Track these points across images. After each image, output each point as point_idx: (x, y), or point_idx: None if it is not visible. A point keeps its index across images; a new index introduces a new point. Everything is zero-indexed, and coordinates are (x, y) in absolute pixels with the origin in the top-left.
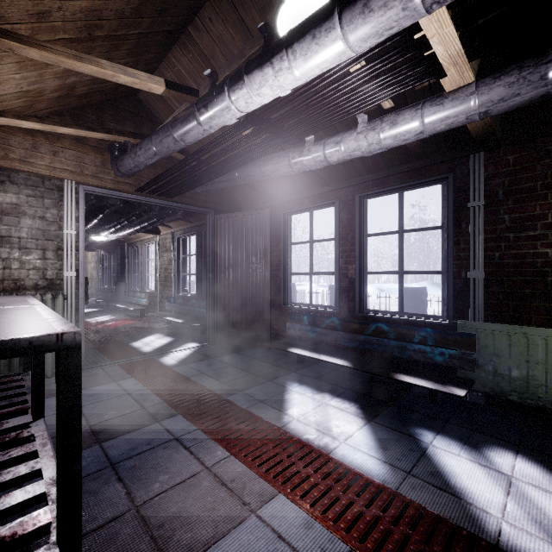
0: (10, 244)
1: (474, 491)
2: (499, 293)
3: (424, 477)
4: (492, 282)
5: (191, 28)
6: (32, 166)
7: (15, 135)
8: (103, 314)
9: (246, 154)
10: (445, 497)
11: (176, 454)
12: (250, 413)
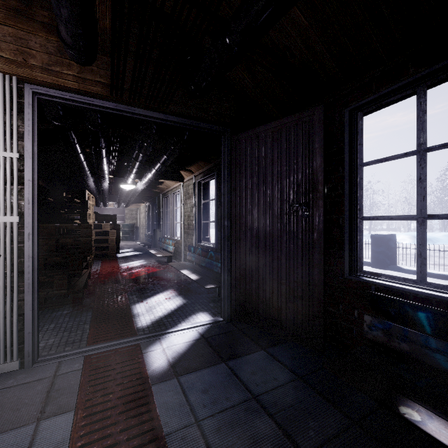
0: None
1: None
2: None
3: None
4: None
5: None
6: None
7: None
8: (139, 258)
9: None
10: None
11: None
12: None
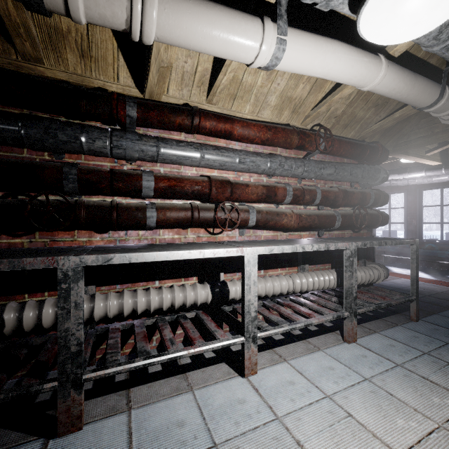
0: None
1: None
2: None
3: (448, 280)
4: None
5: None
6: None
7: None
8: None
9: None
10: None
11: None
12: None
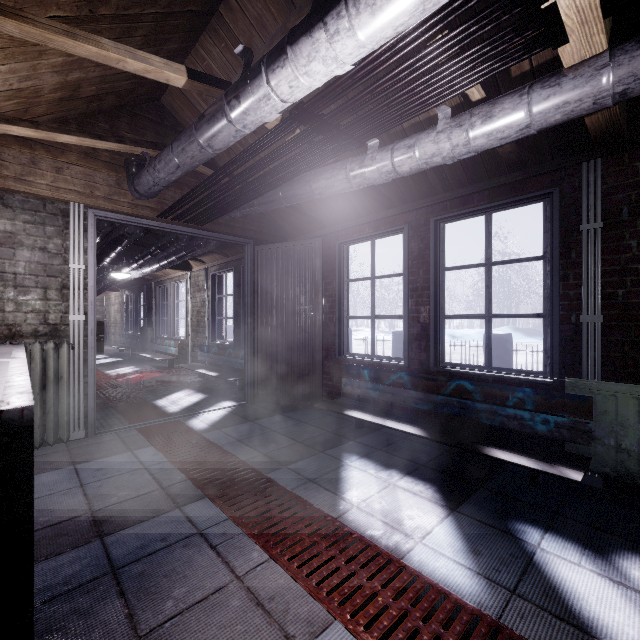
0: (4, 281)
1: (610, 623)
2: (624, 343)
3: (536, 599)
4: (614, 328)
5: (222, 8)
6: (30, 186)
7: (8, 148)
8: (126, 365)
9: (291, 166)
10: (569, 632)
11: (198, 556)
12: (297, 497)
